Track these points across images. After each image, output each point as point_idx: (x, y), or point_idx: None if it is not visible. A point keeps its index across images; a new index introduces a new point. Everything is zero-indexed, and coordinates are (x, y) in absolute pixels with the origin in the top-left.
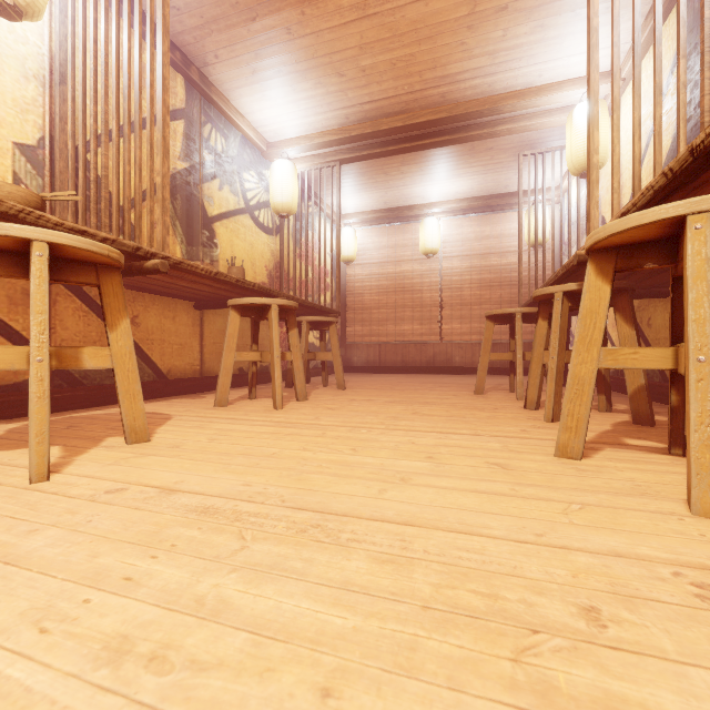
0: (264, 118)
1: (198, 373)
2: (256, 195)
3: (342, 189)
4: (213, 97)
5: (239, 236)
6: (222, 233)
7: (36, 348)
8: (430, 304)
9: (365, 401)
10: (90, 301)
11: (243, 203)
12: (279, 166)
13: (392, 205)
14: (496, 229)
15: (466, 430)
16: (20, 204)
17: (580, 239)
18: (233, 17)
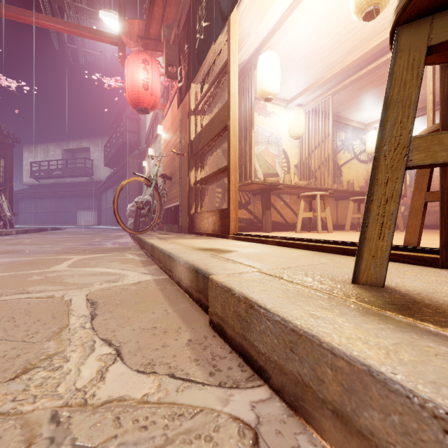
0: (363, 117)
1: (335, 223)
2: (359, 149)
3: None
4: (341, 121)
5: (351, 169)
6: (344, 170)
7: (318, 212)
8: None
9: None
10: (307, 201)
11: (353, 155)
12: (370, 135)
13: None
14: None
15: (434, 235)
16: (306, 185)
17: None
18: (350, 100)
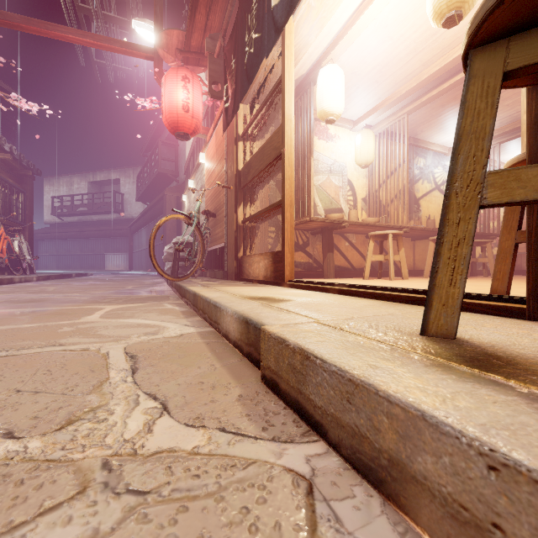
0: (446, 140)
1: (412, 268)
2: (441, 178)
3: (506, 150)
4: (419, 145)
5: (431, 203)
6: (423, 204)
7: (391, 255)
8: None
9: None
10: (377, 242)
11: (434, 185)
12: None
13: None
14: None
15: None
16: (376, 222)
17: None
18: (430, 119)
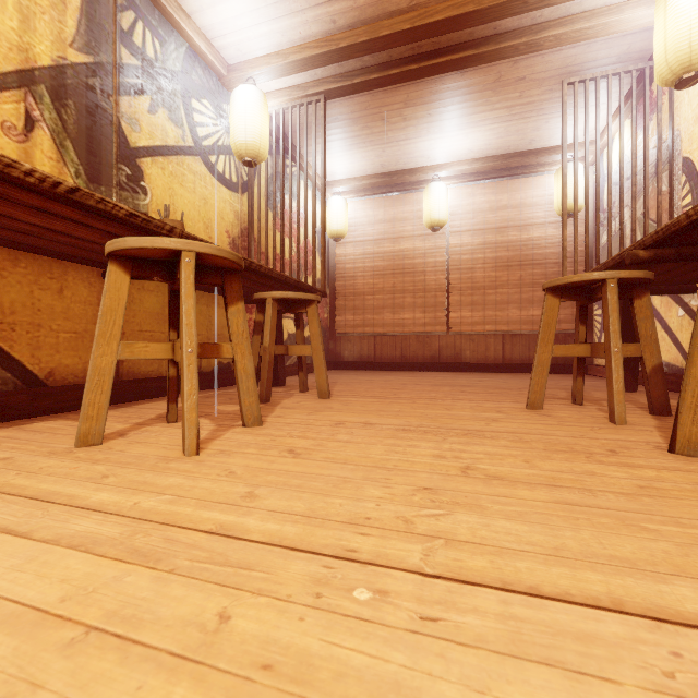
0: (219, 20)
1: None
2: (213, 135)
3: (329, 144)
4: None
5: (184, 185)
6: (155, 175)
7: None
8: (435, 288)
9: (360, 426)
10: None
11: (191, 140)
12: (241, 93)
13: (390, 169)
14: (515, 197)
15: (690, 589)
16: None
17: (635, 199)
18: None
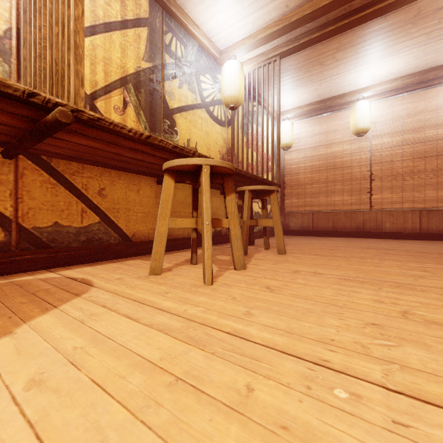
0: (215, 25)
1: None
2: (211, 94)
3: (281, 87)
4: (172, 8)
5: (196, 126)
6: (181, 123)
7: None
8: (360, 178)
9: (311, 274)
10: (58, 175)
11: (200, 100)
12: (228, 66)
13: (324, 97)
14: (431, 102)
15: None
16: None
17: None
18: None
